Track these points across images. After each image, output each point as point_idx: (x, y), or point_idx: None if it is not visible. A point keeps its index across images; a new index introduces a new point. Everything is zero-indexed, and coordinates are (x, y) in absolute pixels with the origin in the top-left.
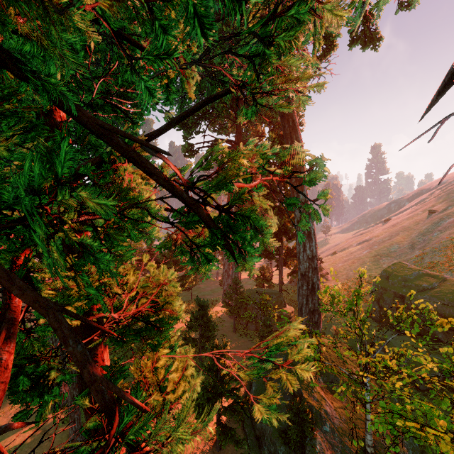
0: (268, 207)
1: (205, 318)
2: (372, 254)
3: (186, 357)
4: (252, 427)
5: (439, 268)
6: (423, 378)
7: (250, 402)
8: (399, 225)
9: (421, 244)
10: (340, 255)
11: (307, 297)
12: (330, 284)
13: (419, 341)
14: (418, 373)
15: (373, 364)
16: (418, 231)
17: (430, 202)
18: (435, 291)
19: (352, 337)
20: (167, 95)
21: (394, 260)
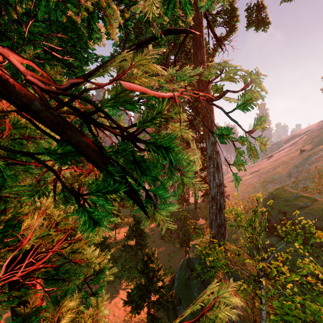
0: (191, 137)
1: (139, 230)
2: (260, 181)
3: (98, 308)
4: (174, 315)
5: (310, 191)
6: (310, 283)
7: (172, 296)
8: (279, 160)
9: (295, 174)
10: None
11: (216, 214)
12: (231, 202)
13: (302, 249)
14: (300, 273)
15: (269, 270)
16: (293, 164)
17: (301, 144)
18: (309, 209)
19: (250, 245)
20: (89, 32)
21: (276, 185)
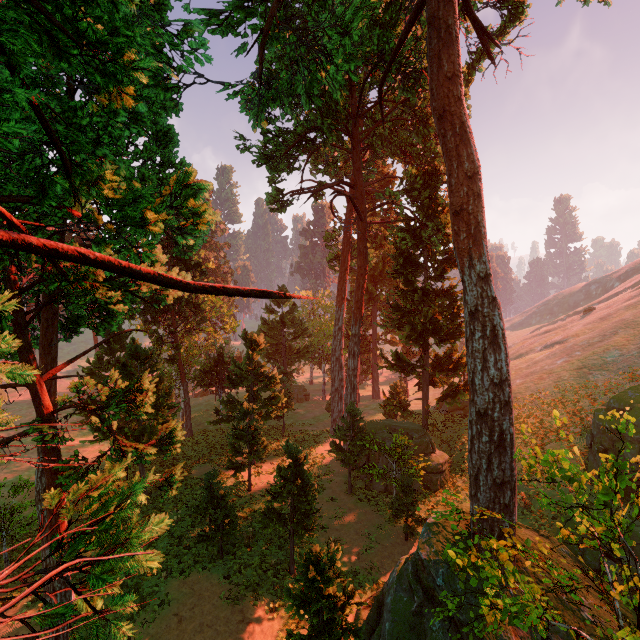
0: None
1: (299, 481)
2: (572, 365)
3: None
4: None
5: None
6: None
7: None
8: (612, 319)
9: None
10: (515, 365)
11: (489, 457)
12: None
13: None
14: None
15: None
16: None
17: None
18: None
19: (590, 546)
20: None
21: (614, 377)
